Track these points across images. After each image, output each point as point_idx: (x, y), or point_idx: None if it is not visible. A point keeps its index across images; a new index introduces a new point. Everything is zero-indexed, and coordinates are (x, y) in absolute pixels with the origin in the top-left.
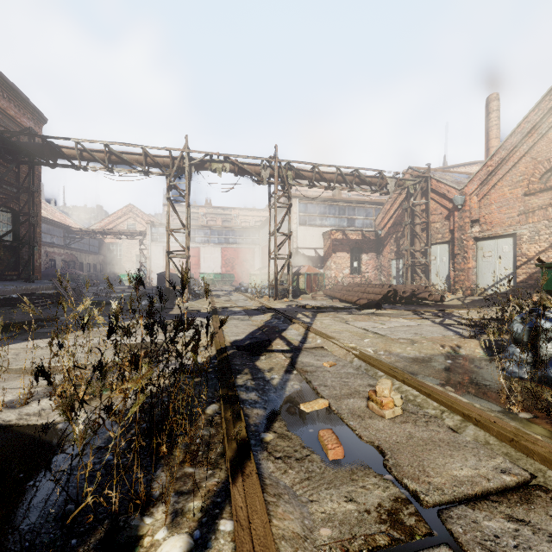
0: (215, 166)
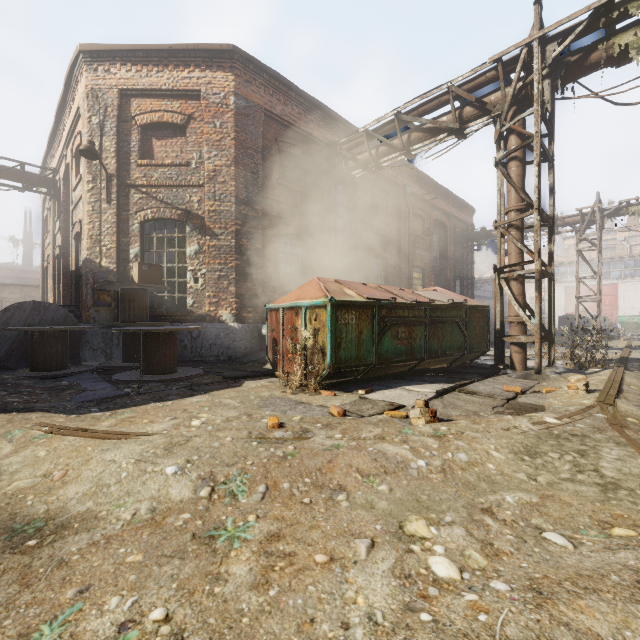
0: (632, 210)
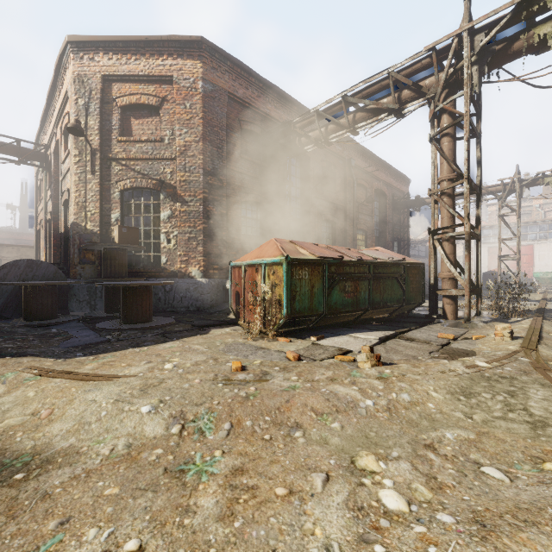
0: (547, 181)
